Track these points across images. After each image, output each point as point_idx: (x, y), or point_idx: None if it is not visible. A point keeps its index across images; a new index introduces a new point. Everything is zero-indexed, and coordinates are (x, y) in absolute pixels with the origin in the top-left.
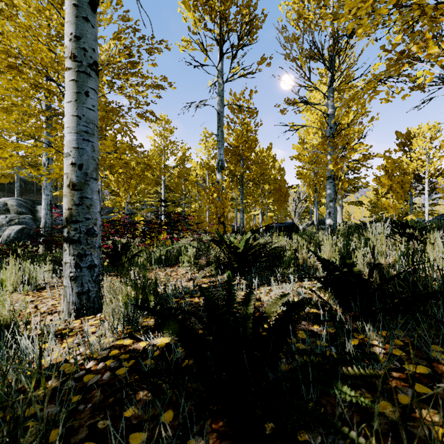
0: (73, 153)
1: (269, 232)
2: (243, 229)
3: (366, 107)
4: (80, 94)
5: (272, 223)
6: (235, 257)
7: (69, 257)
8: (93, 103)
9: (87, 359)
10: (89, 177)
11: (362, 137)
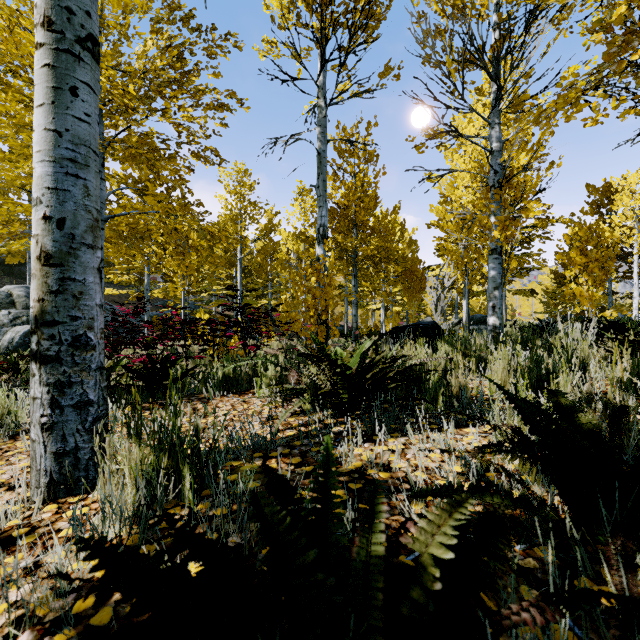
0: (46, 198)
1: (397, 337)
2: (356, 332)
3: (543, 148)
4: (61, 90)
5: (409, 325)
6: (344, 383)
7: (40, 388)
8: (86, 110)
9: (24, 622)
10: (77, 243)
11: (540, 190)
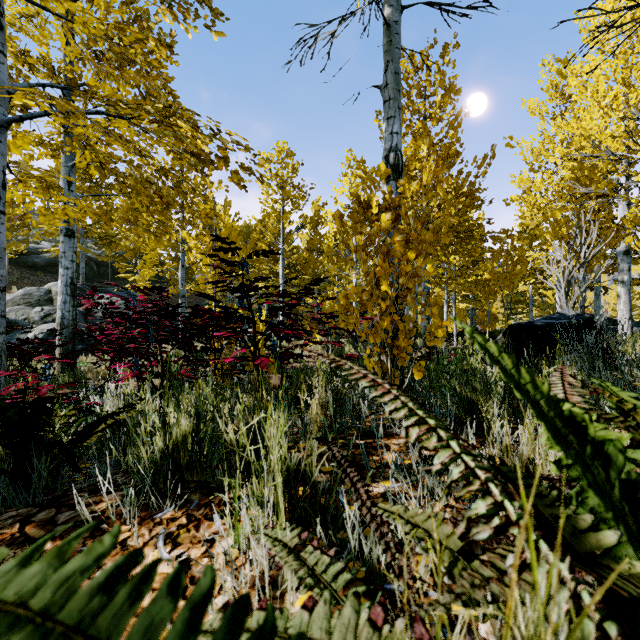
0: None
1: (522, 341)
2: None
3: None
4: None
5: None
6: None
7: None
8: None
9: None
10: None
11: None
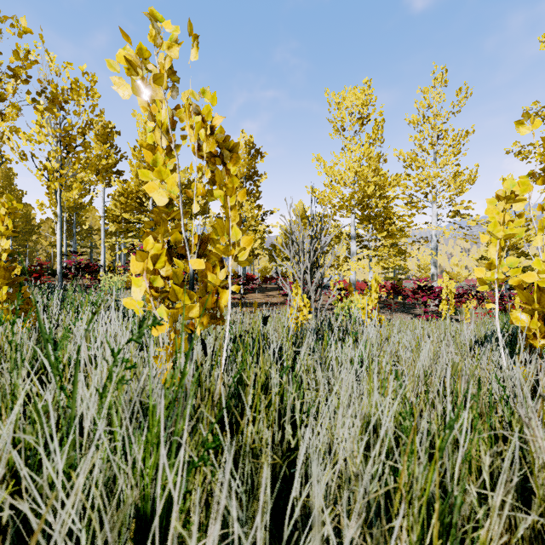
0: None
1: None
2: None
3: None
4: None
5: None
6: None
7: None
8: None
9: None
10: None
11: None
